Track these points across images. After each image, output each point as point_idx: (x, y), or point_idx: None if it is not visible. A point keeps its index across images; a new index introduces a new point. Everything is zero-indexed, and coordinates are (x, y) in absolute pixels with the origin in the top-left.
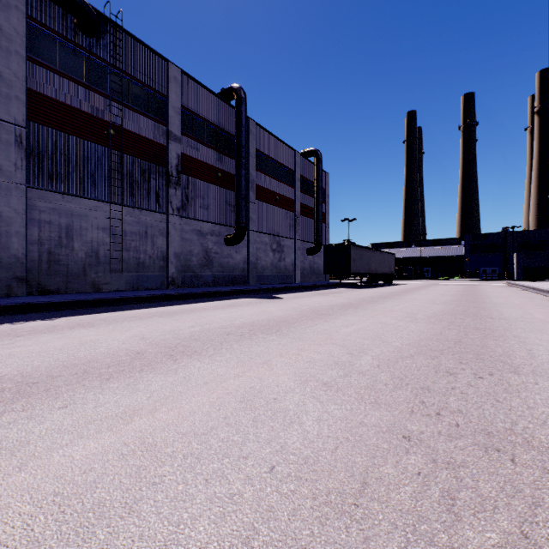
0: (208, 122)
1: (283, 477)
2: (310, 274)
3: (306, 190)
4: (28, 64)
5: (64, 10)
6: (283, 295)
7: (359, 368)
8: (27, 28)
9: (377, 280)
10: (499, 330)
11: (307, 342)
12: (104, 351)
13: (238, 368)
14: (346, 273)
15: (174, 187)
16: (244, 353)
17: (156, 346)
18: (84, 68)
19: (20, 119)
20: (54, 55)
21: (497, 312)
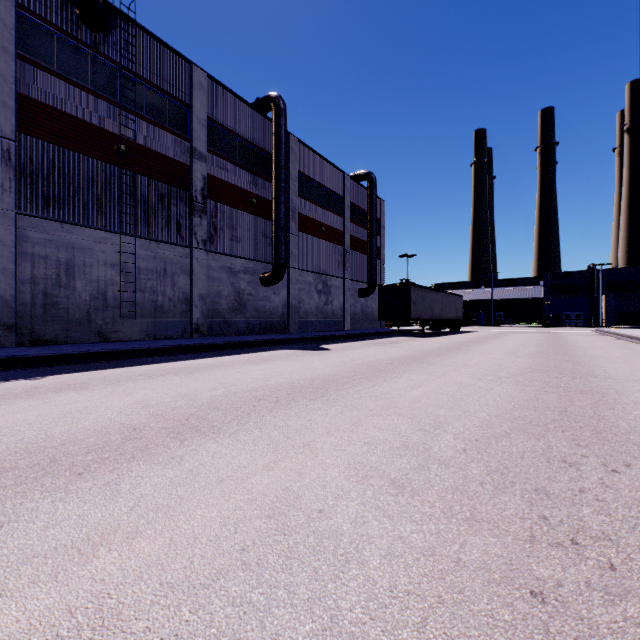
0: (240, 137)
1: None
2: (363, 320)
3: (358, 221)
4: (19, 63)
5: None
6: (330, 346)
7: (439, 454)
8: (18, 19)
9: (441, 326)
10: (611, 394)
11: (363, 412)
12: (89, 426)
13: (268, 454)
14: (406, 318)
15: (199, 215)
16: (278, 430)
17: (161, 419)
18: (88, 69)
19: (8, 130)
20: (51, 53)
21: (598, 368)
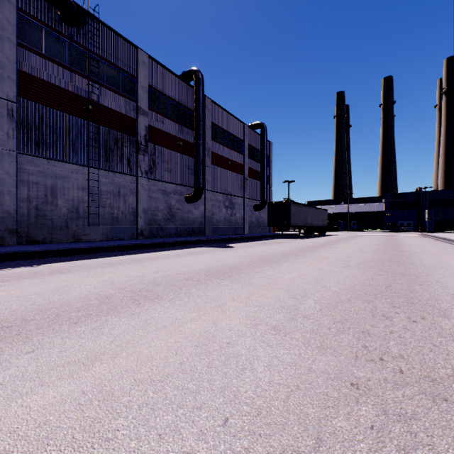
0: (171, 99)
1: (236, 431)
2: (257, 227)
3: (253, 157)
4: (19, 49)
5: (49, 4)
6: (234, 244)
7: (304, 312)
8: (18, 19)
9: (312, 231)
10: (422, 276)
11: (256, 287)
12: (76, 295)
13: (194, 312)
14: (287, 226)
15: (143, 154)
16: (200, 298)
17: (123, 291)
18: (66, 53)
19: (11, 96)
20: (41, 42)
21: (417, 259)
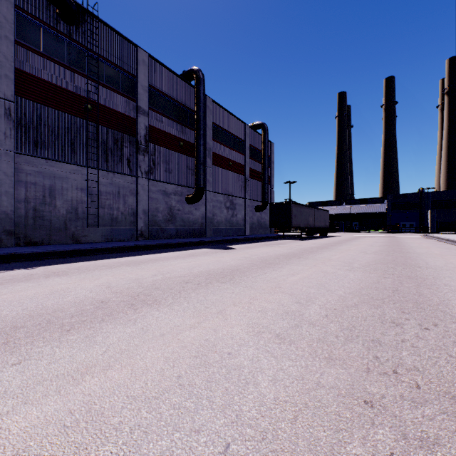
0: (171, 99)
1: None
2: (258, 228)
3: (255, 157)
4: (16, 47)
5: (47, 1)
6: (235, 246)
7: (309, 318)
8: (16, 16)
9: (314, 232)
10: (430, 279)
11: (258, 291)
12: (71, 300)
13: (194, 318)
14: (289, 227)
15: (143, 154)
16: (200, 302)
17: (120, 295)
18: (65, 51)
19: (9, 95)
20: (39, 40)
21: (422, 261)
